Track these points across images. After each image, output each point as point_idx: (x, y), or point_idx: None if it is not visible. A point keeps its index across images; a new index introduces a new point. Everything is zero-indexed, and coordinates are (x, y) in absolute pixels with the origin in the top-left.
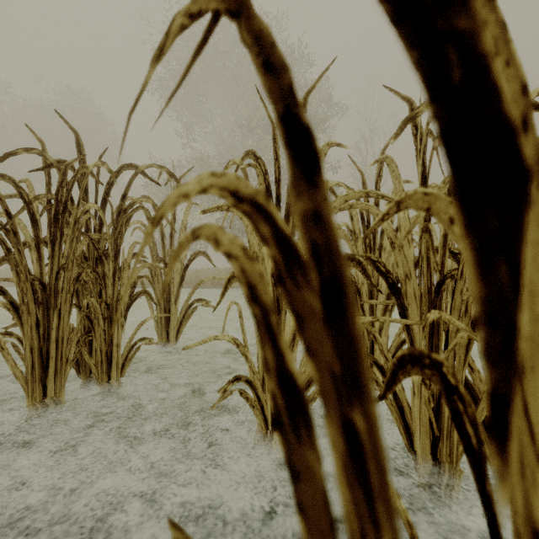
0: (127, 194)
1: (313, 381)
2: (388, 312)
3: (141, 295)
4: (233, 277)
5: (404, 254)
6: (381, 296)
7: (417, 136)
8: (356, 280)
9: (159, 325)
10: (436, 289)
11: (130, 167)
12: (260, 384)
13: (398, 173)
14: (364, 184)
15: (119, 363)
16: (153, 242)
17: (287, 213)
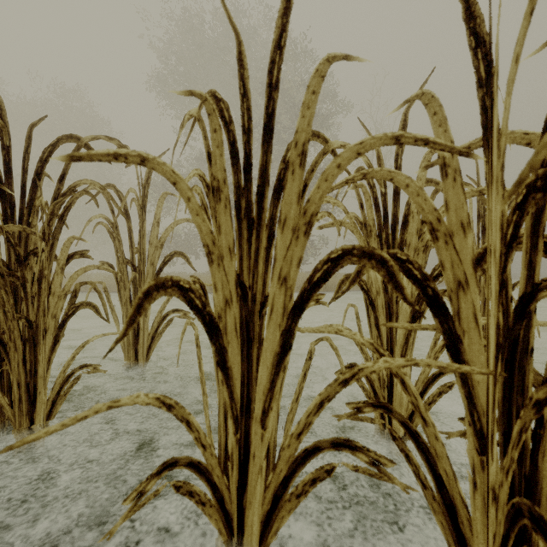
0: (66, 174)
1: (303, 462)
2: (414, 333)
3: (81, 307)
4: (157, 288)
5: (455, 249)
6: (404, 310)
7: (477, 49)
8: (368, 288)
9: (126, 341)
10: (518, 308)
11: (70, 138)
12: (217, 462)
13: (444, 117)
14: (379, 158)
15: (44, 401)
16: (119, 240)
17: (262, 182)
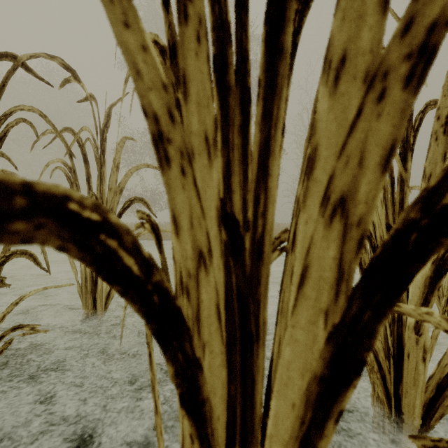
0: None
1: None
2: (438, 292)
3: (14, 256)
4: None
5: None
6: None
7: None
8: None
9: (84, 289)
10: None
11: (4, 57)
12: None
13: None
14: None
15: None
16: (77, 185)
17: None
